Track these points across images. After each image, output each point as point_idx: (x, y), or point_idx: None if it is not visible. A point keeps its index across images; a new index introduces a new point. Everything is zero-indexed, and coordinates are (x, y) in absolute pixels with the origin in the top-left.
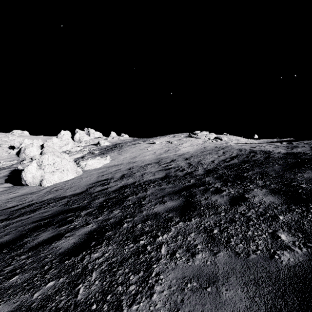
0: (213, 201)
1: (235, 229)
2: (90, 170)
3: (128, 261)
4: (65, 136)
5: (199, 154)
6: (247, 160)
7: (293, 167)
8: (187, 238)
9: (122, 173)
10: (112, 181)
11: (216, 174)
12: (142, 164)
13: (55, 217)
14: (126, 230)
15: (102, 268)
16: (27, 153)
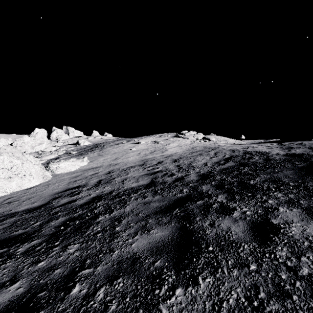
0: (225, 231)
1: None
2: (62, 174)
3: None
4: (39, 134)
5: (188, 155)
6: (245, 163)
7: (310, 172)
8: None
9: (99, 179)
10: (85, 189)
11: (214, 181)
12: (124, 166)
13: None
14: (72, 308)
15: None
16: None
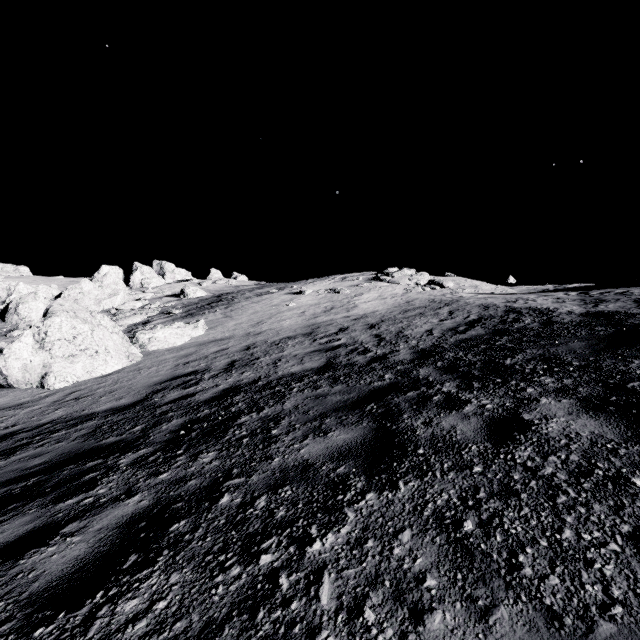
0: (447, 430)
1: (524, 521)
2: (161, 351)
3: (220, 636)
4: (110, 277)
5: (398, 316)
6: (505, 329)
7: (614, 345)
8: (392, 547)
9: (231, 359)
10: (207, 377)
11: (442, 361)
12: (275, 337)
13: (56, 470)
14: (225, 515)
15: None
16: (22, 315)
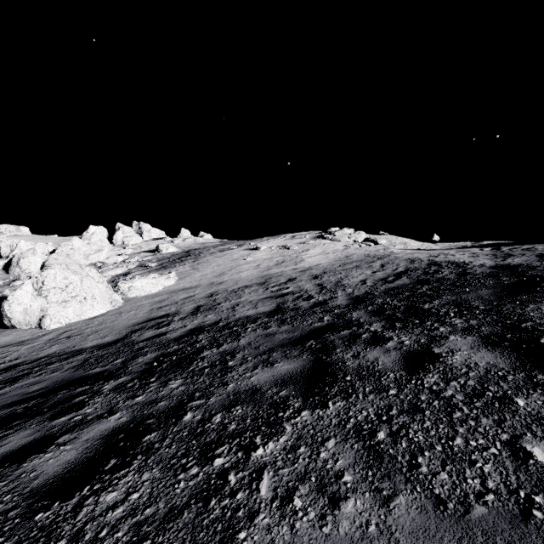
0: (371, 362)
1: (425, 432)
2: (139, 298)
3: (181, 518)
4: (96, 235)
5: (337, 268)
6: (427, 279)
7: (515, 292)
8: (319, 452)
9: (197, 304)
10: (177, 319)
11: (372, 306)
12: (234, 286)
13: (51, 394)
14: (187, 429)
15: (115, 538)
16: (23, 267)
